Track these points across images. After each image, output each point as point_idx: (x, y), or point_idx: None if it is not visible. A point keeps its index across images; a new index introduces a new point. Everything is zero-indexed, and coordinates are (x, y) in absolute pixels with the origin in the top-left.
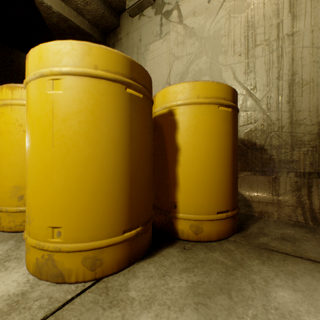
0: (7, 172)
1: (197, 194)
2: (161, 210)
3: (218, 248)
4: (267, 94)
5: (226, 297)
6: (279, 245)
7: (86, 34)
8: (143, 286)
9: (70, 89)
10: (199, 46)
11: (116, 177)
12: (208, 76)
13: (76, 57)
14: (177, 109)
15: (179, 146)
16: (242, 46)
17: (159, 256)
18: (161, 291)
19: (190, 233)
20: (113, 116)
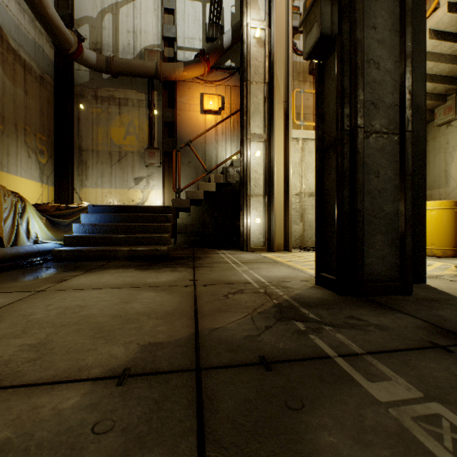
0: None
1: None
2: None
3: None
4: None
5: None
6: None
7: None
8: None
9: (437, 212)
10: None
11: (450, 233)
12: None
13: (438, 205)
14: None
15: None
16: None
17: None
18: None
19: None
20: (449, 217)
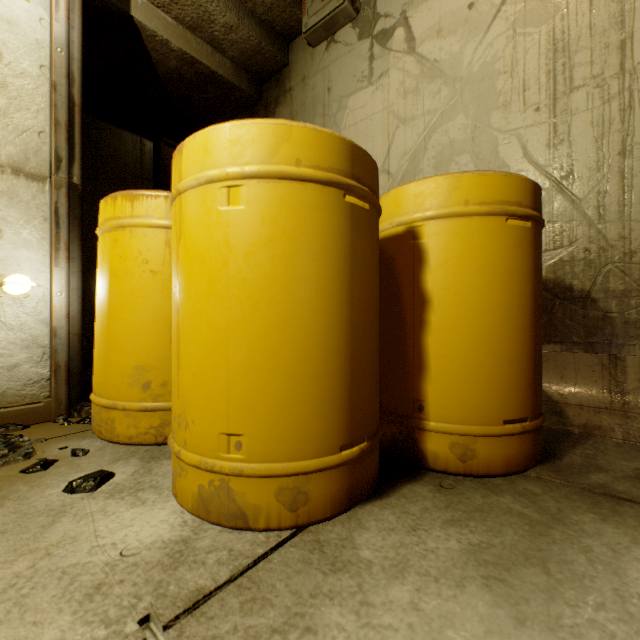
0: (125, 342)
1: (464, 386)
2: (392, 414)
3: (508, 489)
4: (597, 187)
5: (539, 571)
6: (634, 489)
7: (227, 85)
8: (382, 544)
9: (257, 202)
10: (449, 96)
11: (329, 352)
12: (469, 155)
13: (266, 148)
14: (425, 227)
15: (428, 295)
16: (542, 92)
17: (397, 497)
18: (415, 554)
19: (451, 458)
20: (324, 246)
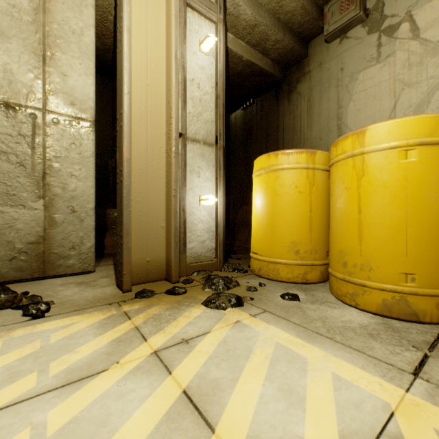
0: (284, 229)
1: None
2: None
3: None
4: None
5: None
6: None
7: (267, 75)
8: None
9: (425, 157)
10: None
11: None
12: None
13: (430, 129)
14: None
15: None
16: None
17: None
18: None
19: None
20: None
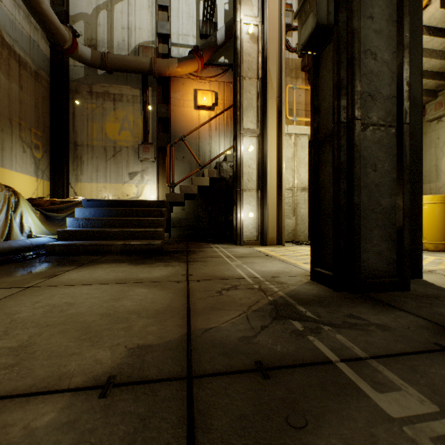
0: None
1: None
2: None
3: None
4: None
5: None
6: None
7: None
8: None
9: (429, 206)
10: None
11: (442, 227)
12: None
13: (430, 199)
14: None
15: None
16: None
17: None
18: None
19: None
20: (441, 212)
